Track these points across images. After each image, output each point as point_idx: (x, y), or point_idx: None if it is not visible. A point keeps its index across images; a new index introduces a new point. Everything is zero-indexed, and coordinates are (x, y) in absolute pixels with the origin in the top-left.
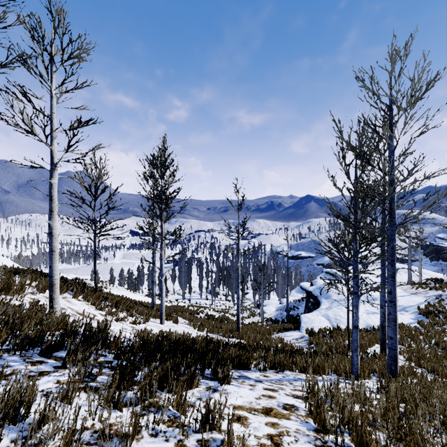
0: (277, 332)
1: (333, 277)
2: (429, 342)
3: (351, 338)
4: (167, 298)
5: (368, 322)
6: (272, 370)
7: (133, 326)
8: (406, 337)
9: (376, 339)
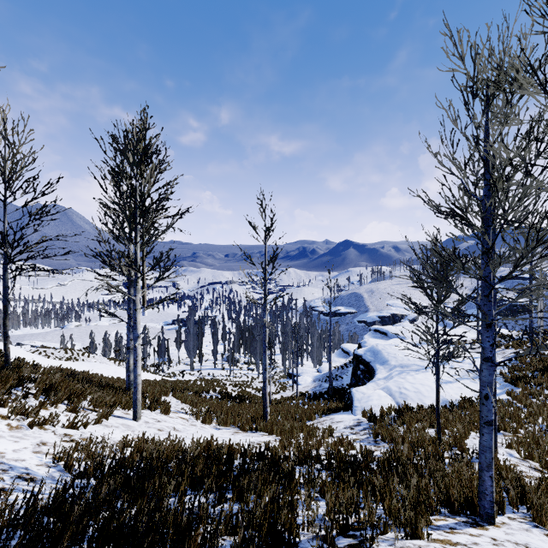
0: (320, 416)
1: (384, 336)
2: (539, 424)
3: (435, 424)
4: (170, 370)
5: (443, 395)
6: (346, 539)
7: (68, 433)
8: (505, 418)
9: (470, 424)
